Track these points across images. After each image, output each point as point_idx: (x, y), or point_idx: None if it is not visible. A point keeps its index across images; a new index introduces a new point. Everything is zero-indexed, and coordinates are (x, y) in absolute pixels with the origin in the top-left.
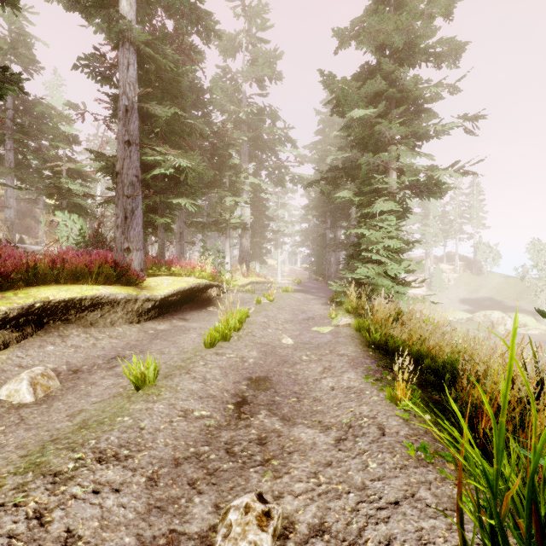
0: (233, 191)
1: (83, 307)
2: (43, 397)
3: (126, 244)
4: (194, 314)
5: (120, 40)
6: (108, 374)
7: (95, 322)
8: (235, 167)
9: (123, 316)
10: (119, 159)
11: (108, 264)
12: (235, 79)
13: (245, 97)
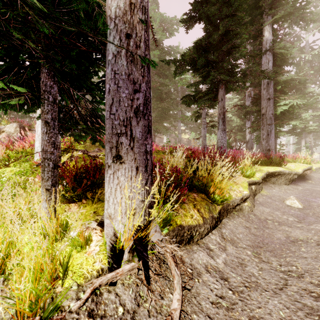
0: (307, 109)
1: (273, 175)
2: (303, 207)
3: (268, 147)
4: (304, 183)
5: (266, 52)
6: (318, 203)
7: (274, 182)
8: (308, 93)
9: (283, 181)
10: (263, 107)
11: (277, 157)
12: (297, 36)
13: (308, 44)
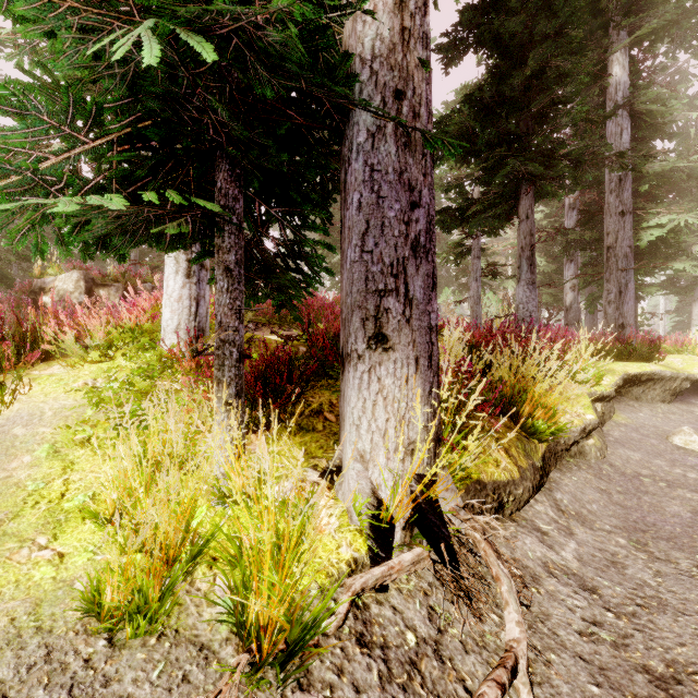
0: None
1: (636, 382)
2: None
3: (620, 320)
4: None
5: (616, 110)
6: None
7: (638, 397)
8: None
9: (659, 394)
10: (610, 233)
11: (645, 342)
12: (680, 71)
13: None
